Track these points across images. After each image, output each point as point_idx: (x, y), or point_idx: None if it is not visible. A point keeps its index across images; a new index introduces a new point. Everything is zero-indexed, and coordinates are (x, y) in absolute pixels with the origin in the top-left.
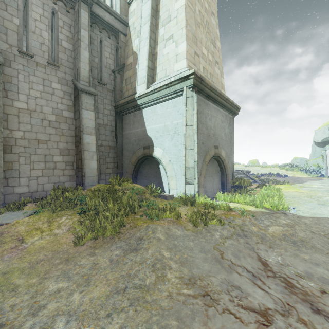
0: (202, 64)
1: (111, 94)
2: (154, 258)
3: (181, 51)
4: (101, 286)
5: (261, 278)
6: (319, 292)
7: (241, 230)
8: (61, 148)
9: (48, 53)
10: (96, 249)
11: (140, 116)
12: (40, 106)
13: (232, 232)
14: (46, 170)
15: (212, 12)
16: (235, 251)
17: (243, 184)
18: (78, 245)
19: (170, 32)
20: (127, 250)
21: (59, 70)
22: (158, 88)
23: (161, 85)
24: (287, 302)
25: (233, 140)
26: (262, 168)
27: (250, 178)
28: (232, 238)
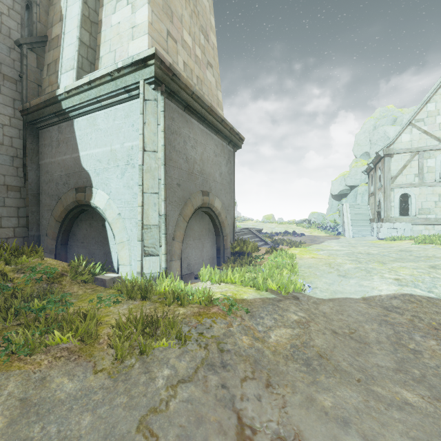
0: (182, 56)
1: (13, 86)
2: None
3: (140, 20)
4: None
5: None
6: None
7: (219, 351)
8: None
9: None
10: None
11: (70, 133)
12: None
13: (199, 361)
14: None
15: None
16: (188, 424)
17: (247, 249)
18: None
19: None
20: None
21: None
22: (96, 80)
23: (100, 74)
24: None
25: (234, 185)
26: (277, 225)
27: (260, 238)
28: (194, 378)
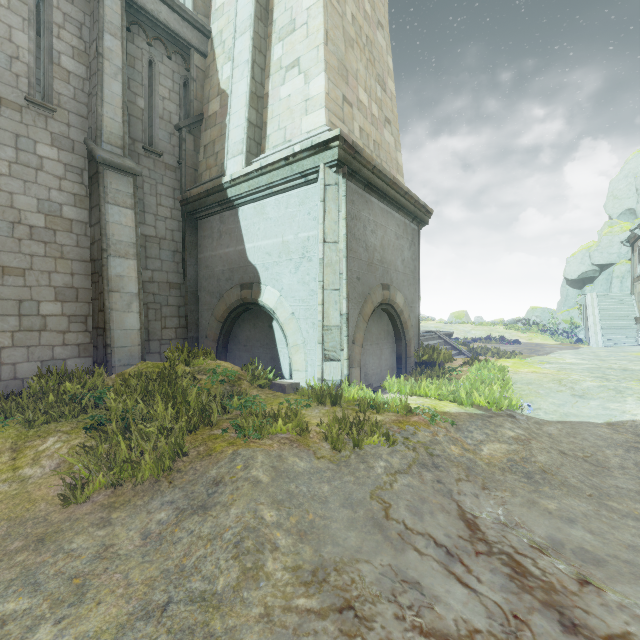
0: (358, 121)
1: (173, 175)
2: (242, 527)
3: (315, 92)
4: (109, 602)
5: (464, 558)
6: (576, 584)
7: (428, 454)
8: (58, 285)
9: (27, 80)
10: (116, 510)
11: (234, 223)
12: (9, 194)
13: (411, 459)
14: (21, 334)
15: (379, 21)
16: (413, 500)
17: (438, 358)
18: (75, 503)
19: (294, 52)
20: (184, 510)
21: (54, 118)
22: (269, 166)
23: (274, 159)
24: (513, 611)
25: (418, 274)
26: (474, 327)
27: (451, 346)
28: (409, 472)
